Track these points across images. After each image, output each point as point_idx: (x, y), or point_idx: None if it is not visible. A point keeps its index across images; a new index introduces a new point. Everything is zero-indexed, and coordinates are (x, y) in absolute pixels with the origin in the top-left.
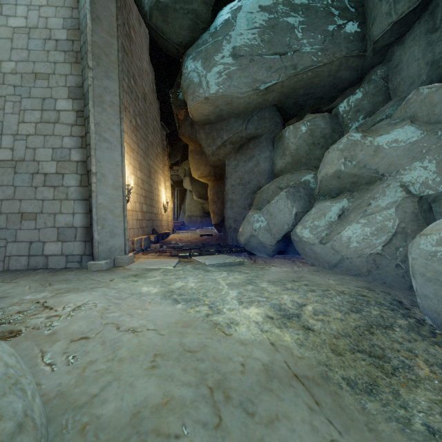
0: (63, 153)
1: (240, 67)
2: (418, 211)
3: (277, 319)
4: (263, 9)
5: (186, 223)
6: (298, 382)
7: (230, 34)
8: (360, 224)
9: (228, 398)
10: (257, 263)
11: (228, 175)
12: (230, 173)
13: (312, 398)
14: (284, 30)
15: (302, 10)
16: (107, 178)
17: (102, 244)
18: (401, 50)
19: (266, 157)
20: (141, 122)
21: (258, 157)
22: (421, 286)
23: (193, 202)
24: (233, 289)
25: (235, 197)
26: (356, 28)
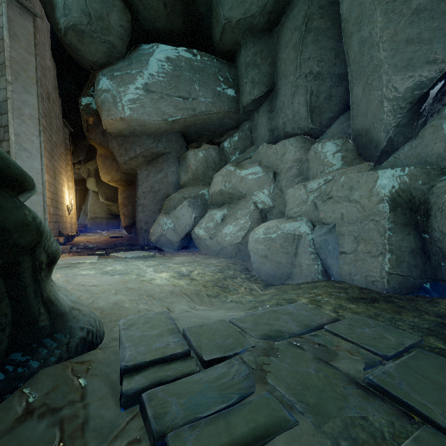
0: None
1: (152, 100)
2: (260, 218)
3: (177, 277)
4: (170, 61)
5: (89, 225)
6: (184, 295)
7: (143, 72)
8: (232, 225)
9: (154, 298)
10: (166, 256)
11: (140, 183)
12: (142, 181)
13: (190, 299)
14: (186, 81)
15: (199, 70)
16: None
17: None
18: (258, 116)
19: (174, 171)
20: (46, 123)
21: (167, 171)
22: (252, 257)
23: (98, 203)
24: (150, 267)
25: (147, 203)
26: (233, 94)
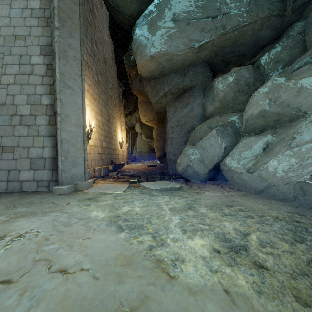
0: (36, 98)
1: (179, 29)
2: None
3: (224, 253)
4: None
5: (137, 157)
6: None
7: (170, 3)
8: (286, 156)
9: None
10: (192, 188)
11: (169, 119)
12: (170, 117)
13: None
14: None
15: None
16: (70, 118)
17: (65, 172)
18: None
19: (199, 103)
20: (102, 79)
21: (192, 104)
22: None
23: (142, 142)
24: (175, 214)
25: (174, 136)
26: None
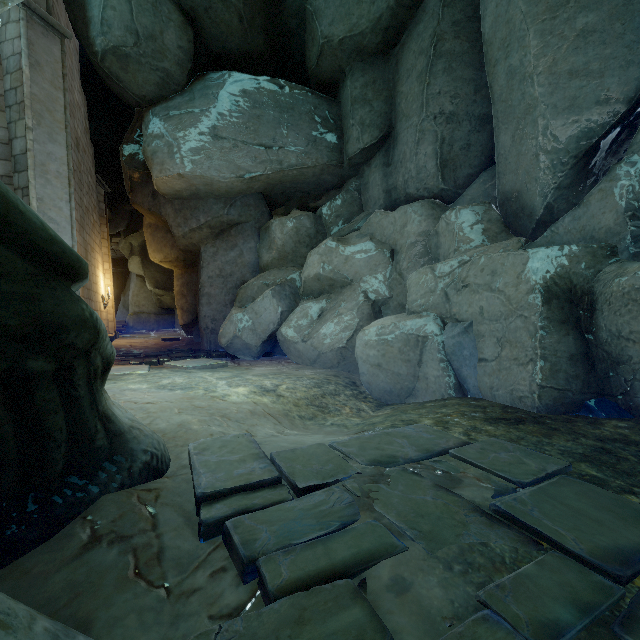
0: None
1: (222, 150)
2: (371, 313)
3: (259, 392)
4: (248, 95)
5: (132, 323)
6: (269, 416)
7: (210, 110)
8: (333, 323)
9: (229, 419)
10: (241, 365)
11: (205, 264)
12: (207, 261)
13: (277, 421)
14: (269, 123)
15: (287, 108)
16: None
17: None
18: (369, 171)
19: (252, 248)
20: (75, 182)
21: (242, 247)
22: (361, 367)
23: (143, 292)
24: (221, 380)
25: (214, 292)
26: (335, 140)
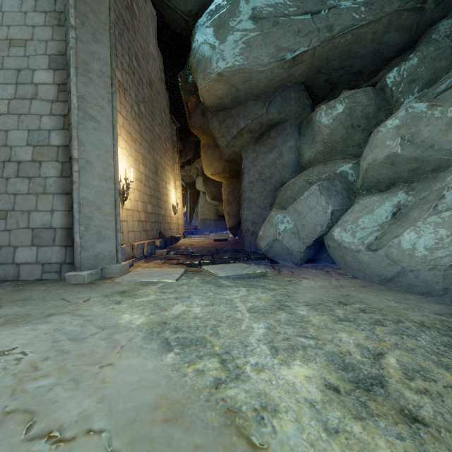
0: (41, 136)
1: (261, 32)
2: None
3: (347, 392)
4: None
5: (199, 227)
6: None
7: None
8: (430, 224)
9: None
10: (282, 274)
11: (246, 170)
12: (247, 167)
13: None
14: None
15: None
16: (93, 166)
17: (86, 249)
18: None
19: (291, 146)
20: (145, 110)
21: (281, 148)
22: None
23: (207, 205)
24: (257, 319)
25: (254, 196)
26: None
